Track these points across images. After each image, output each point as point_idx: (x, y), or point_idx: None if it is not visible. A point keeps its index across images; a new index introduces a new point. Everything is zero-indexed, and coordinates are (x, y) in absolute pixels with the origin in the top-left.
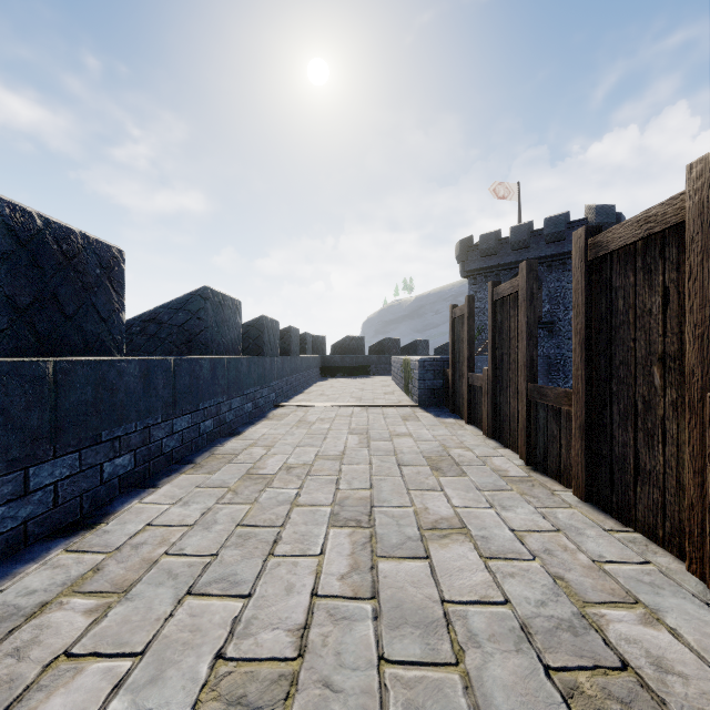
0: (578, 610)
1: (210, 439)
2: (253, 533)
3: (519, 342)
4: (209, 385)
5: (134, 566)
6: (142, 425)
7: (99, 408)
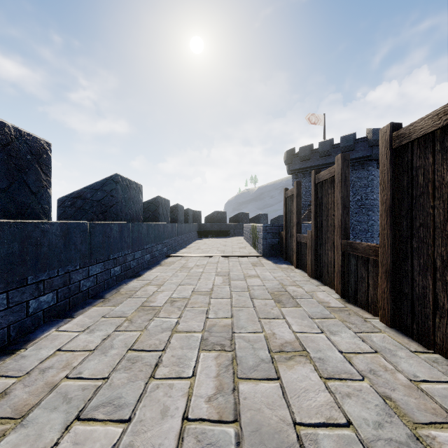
0: (410, 431)
1: (118, 280)
2: (140, 356)
3: (335, 211)
4: (117, 242)
5: (39, 389)
6: (63, 271)
7: (25, 259)
